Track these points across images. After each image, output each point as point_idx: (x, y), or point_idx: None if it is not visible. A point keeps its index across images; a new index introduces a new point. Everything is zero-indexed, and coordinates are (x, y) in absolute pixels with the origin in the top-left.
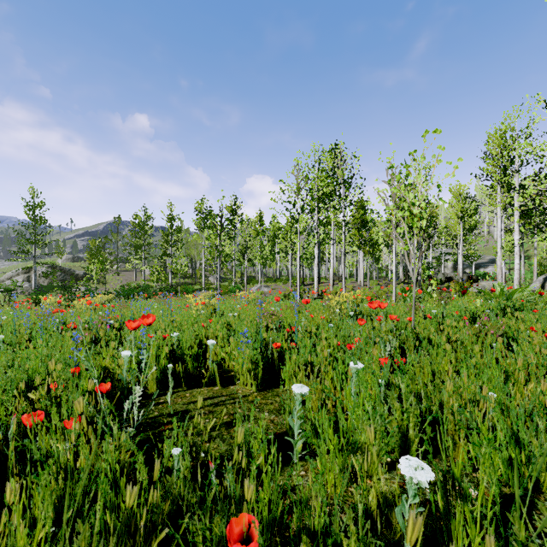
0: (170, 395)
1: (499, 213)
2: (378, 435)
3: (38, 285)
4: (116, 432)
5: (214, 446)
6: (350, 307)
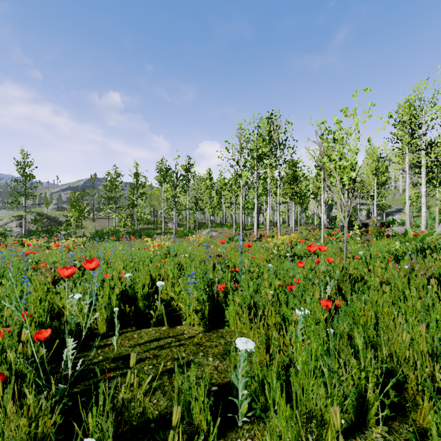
0: (116, 338)
1: (407, 170)
2: (335, 401)
3: (28, 229)
4: (32, 402)
5: (154, 401)
6: (286, 248)
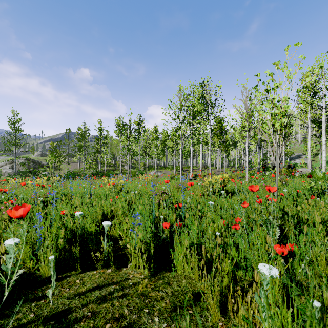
0: (52, 290)
1: (309, 124)
2: None
3: (17, 170)
4: None
5: None
6: (219, 186)
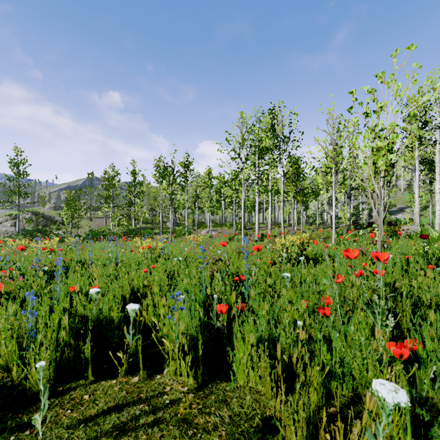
0: (41, 415)
1: (417, 166)
2: None
3: (22, 229)
4: None
5: None
6: (296, 251)
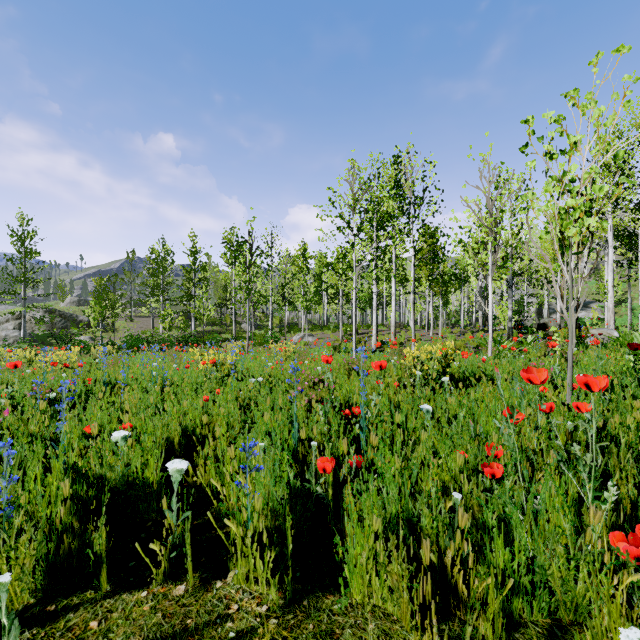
0: None
1: (611, 241)
2: None
3: (30, 333)
4: None
5: None
6: (436, 367)
